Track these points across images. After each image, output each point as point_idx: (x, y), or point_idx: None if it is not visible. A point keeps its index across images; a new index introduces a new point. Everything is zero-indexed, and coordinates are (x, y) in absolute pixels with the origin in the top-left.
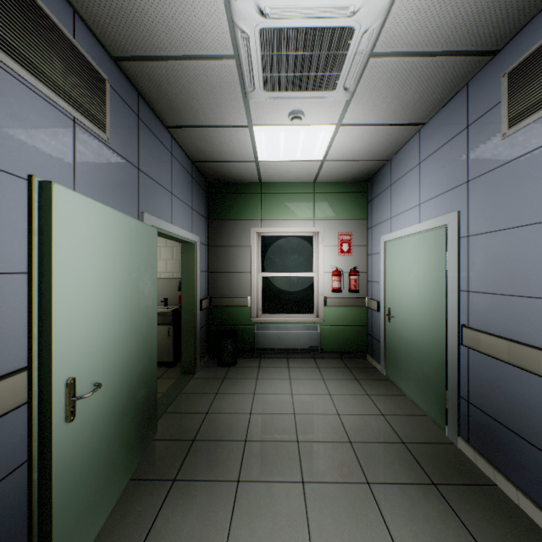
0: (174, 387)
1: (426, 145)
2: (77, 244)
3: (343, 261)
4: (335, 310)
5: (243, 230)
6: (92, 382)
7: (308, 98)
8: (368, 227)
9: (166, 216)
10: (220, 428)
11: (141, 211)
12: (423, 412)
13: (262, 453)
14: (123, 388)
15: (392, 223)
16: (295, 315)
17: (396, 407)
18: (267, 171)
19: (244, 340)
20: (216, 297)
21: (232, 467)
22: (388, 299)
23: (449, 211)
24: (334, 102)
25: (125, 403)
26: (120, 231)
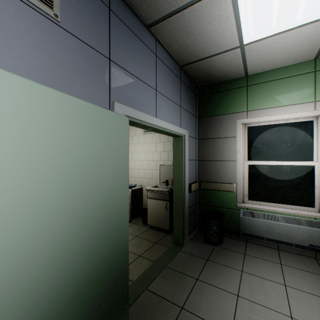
0: (162, 258)
1: None
2: None
3: None
4: None
5: (228, 123)
6: None
7: None
8: None
9: (148, 110)
10: None
11: (113, 101)
12: None
13: None
14: (53, 301)
15: None
16: (287, 205)
17: None
18: (253, 58)
19: (229, 221)
20: (204, 181)
21: None
22: None
23: None
24: None
25: (59, 317)
26: (46, 109)
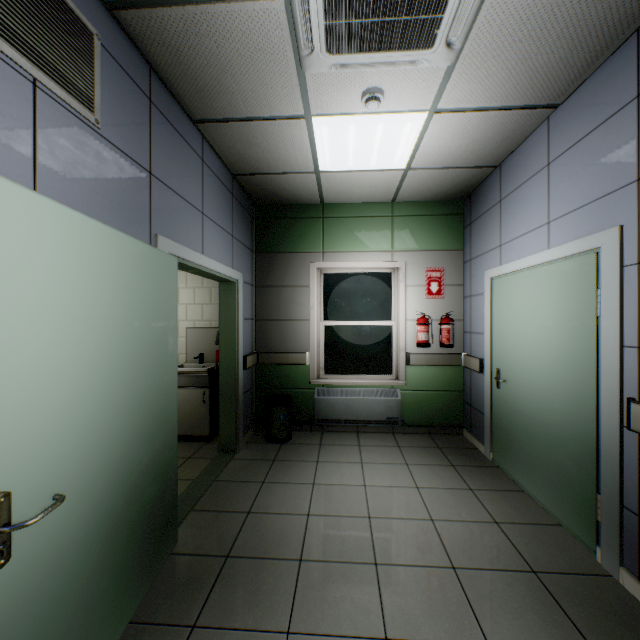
0: (207, 472)
1: (560, 136)
2: (17, 269)
3: (431, 305)
4: (421, 370)
5: (300, 266)
6: (52, 492)
7: (391, 64)
8: (465, 260)
9: (194, 243)
10: (265, 537)
11: (154, 233)
12: (554, 519)
13: (325, 583)
14: (115, 491)
15: (503, 253)
16: (367, 376)
17: (514, 511)
18: (330, 187)
19: (301, 407)
20: (265, 352)
21: (280, 605)
22: (496, 356)
23: (602, 227)
24: (429, 72)
25: (120, 513)
26: (110, 256)
